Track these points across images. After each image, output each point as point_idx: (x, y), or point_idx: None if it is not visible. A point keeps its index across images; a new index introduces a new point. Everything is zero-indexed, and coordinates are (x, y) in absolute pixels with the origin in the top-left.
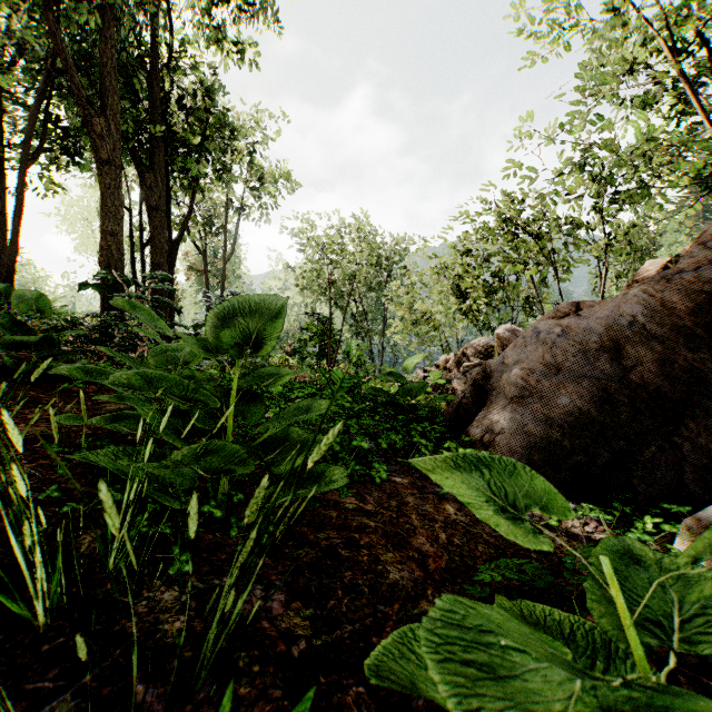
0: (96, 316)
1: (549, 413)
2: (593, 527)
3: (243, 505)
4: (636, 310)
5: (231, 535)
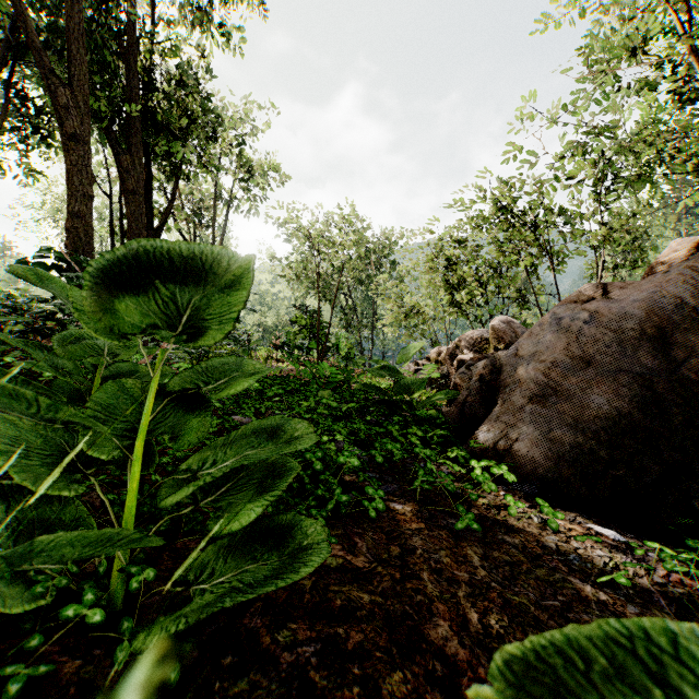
0: (43, 301)
1: (579, 415)
2: (662, 575)
3: (163, 575)
4: (683, 291)
5: (116, 659)
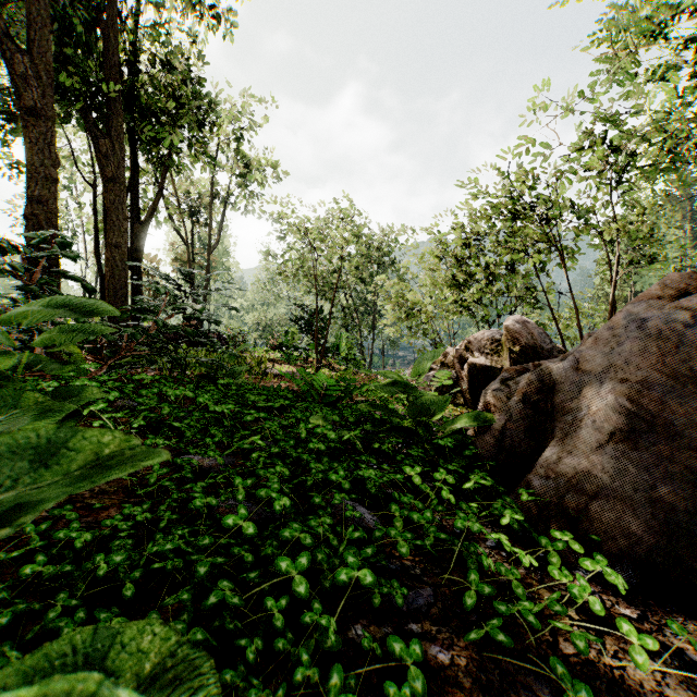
0: None
1: (696, 465)
2: None
3: None
4: None
5: None
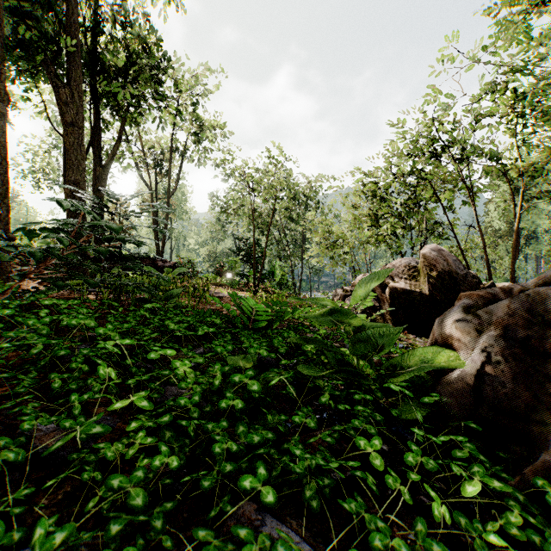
0: None
1: None
2: None
3: None
4: None
5: None
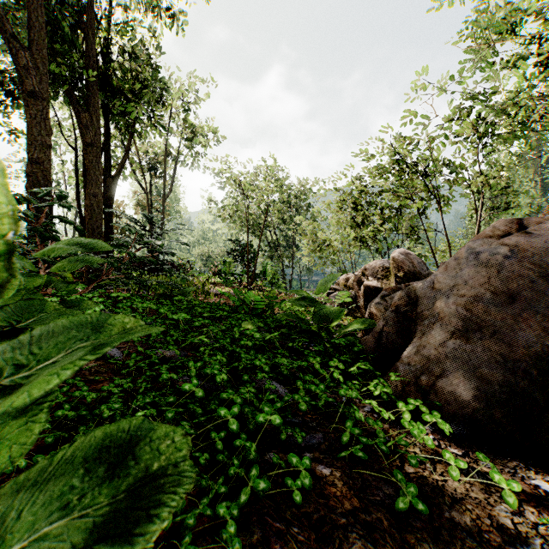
0: None
1: (507, 353)
2: None
3: None
4: None
5: None
